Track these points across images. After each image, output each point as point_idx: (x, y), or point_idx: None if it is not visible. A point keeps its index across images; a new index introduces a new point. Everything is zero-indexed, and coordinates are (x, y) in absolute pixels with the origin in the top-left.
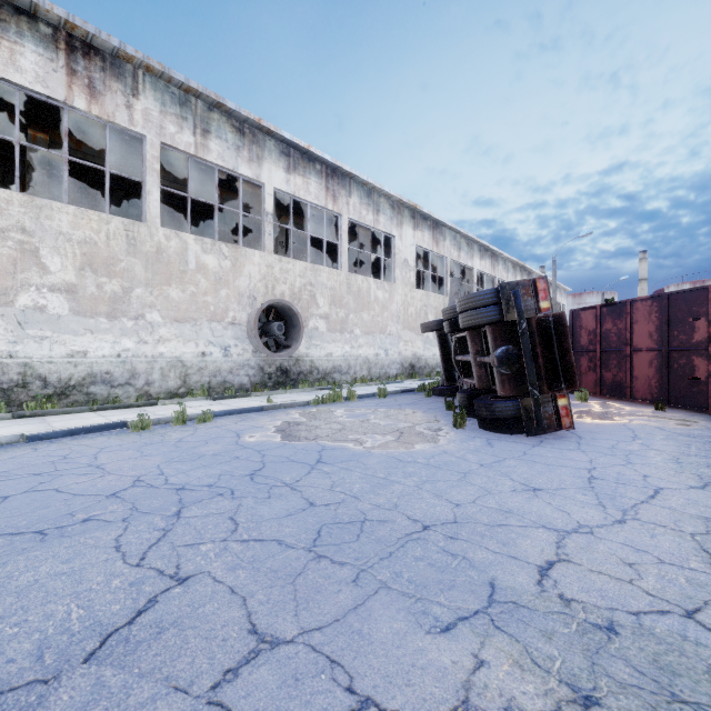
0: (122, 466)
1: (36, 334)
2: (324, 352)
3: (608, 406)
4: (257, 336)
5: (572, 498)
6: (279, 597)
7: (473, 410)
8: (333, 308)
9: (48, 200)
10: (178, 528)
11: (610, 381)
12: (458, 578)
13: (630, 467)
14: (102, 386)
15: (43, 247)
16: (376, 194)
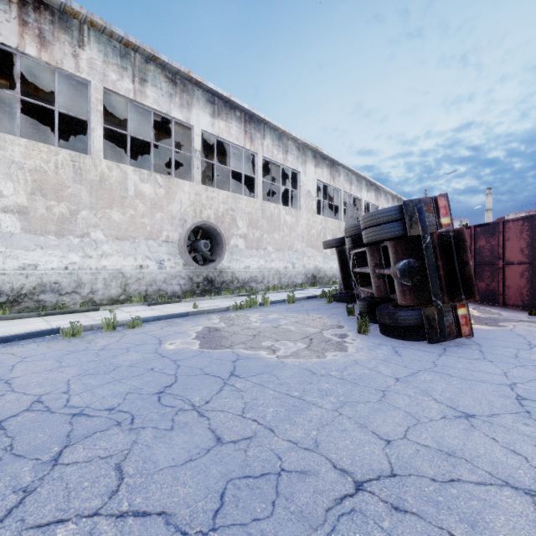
0: (32, 380)
1: None
2: (243, 265)
3: (485, 311)
4: (186, 251)
5: (516, 430)
6: None
7: (373, 316)
8: (250, 229)
9: (1, 133)
10: (44, 487)
11: (483, 290)
12: None
13: None
14: (51, 294)
15: None
16: (285, 138)
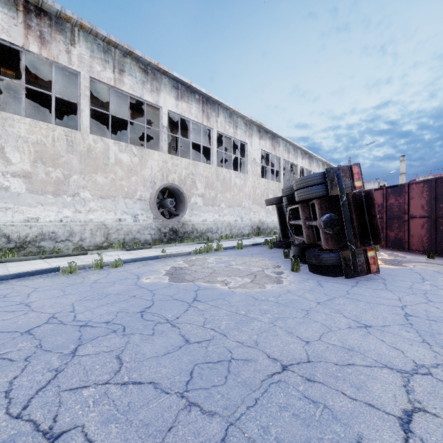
0: (45, 303)
1: (2, 206)
2: (201, 219)
3: (393, 255)
4: (156, 207)
5: (399, 335)
6: None
7: (304, 258)
8: (207, 190)
9: (10, 114)
10: (69, 368)
11: (393, 238)
12: (324, 435)
13: (432, 304)
14: (49, 241)
15: (7, 146)
16: (235, 116)
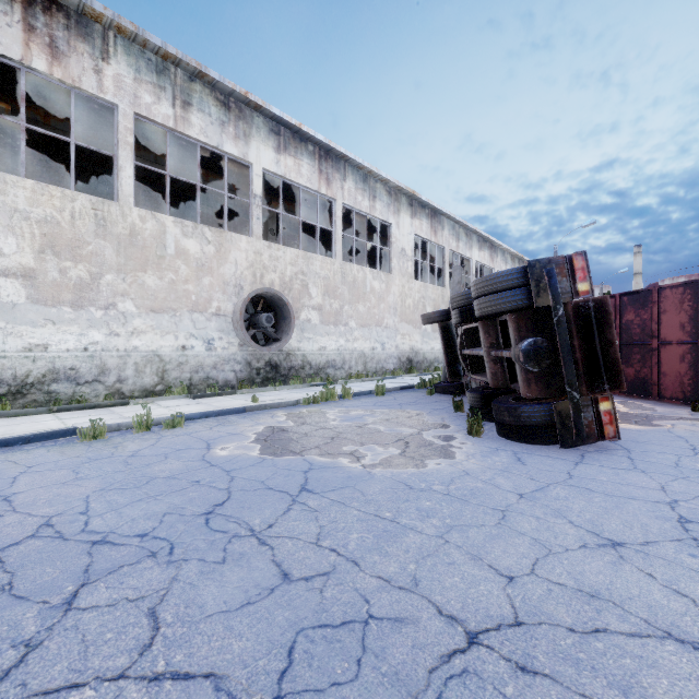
0: (39, 496)
1: None
2: (317, 346)
3: (634, 405)
4: (243, 328)
5: (679, 563)
6: None
7: (488, 412)
8: (327, 299)
9: (0, 172)
10: (53, 639)
11: (632, 378)
12: None
13: None
14: (66, 383)
15: None
16: (372, 179)
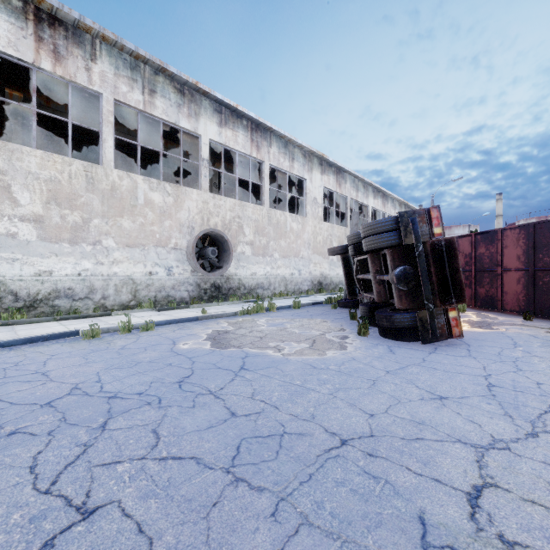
0: (65, 372)
1: (8, 257)
2: (250, 272)
3: (483, 316)
4: (194, 258)
5: (478, 407)
6: (189, 539)
7: (374, 320)
8: (257, 236)
9: (19, 145)
10: (99, 443)
11: (483, 295)
12: (384, 510)
13: (521, 374)
14: (65, 299)
15: (15, 184)
16: (291, 146)
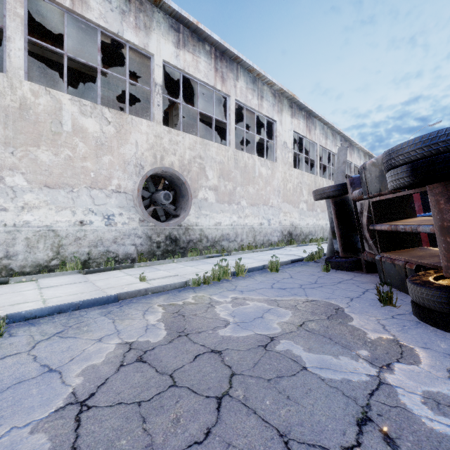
0: None
1: None
2: (213, 221)
3: None
4: (140, 204)
5: None
6: None
7: None
8: (222, 180)
9: None
10: None
11: None
12: None
13: None
14: None
15: None
16: (260, 82)
